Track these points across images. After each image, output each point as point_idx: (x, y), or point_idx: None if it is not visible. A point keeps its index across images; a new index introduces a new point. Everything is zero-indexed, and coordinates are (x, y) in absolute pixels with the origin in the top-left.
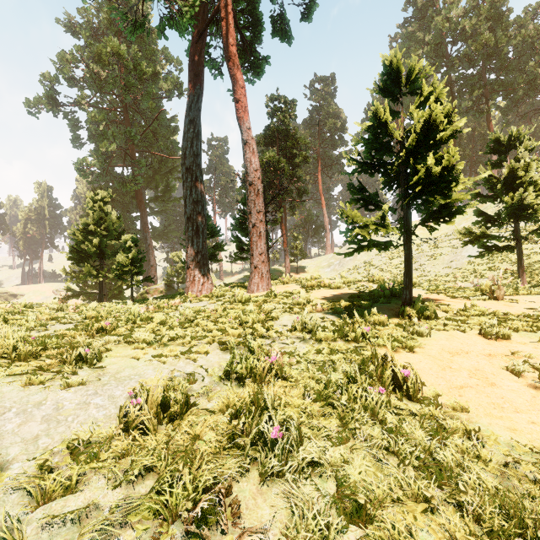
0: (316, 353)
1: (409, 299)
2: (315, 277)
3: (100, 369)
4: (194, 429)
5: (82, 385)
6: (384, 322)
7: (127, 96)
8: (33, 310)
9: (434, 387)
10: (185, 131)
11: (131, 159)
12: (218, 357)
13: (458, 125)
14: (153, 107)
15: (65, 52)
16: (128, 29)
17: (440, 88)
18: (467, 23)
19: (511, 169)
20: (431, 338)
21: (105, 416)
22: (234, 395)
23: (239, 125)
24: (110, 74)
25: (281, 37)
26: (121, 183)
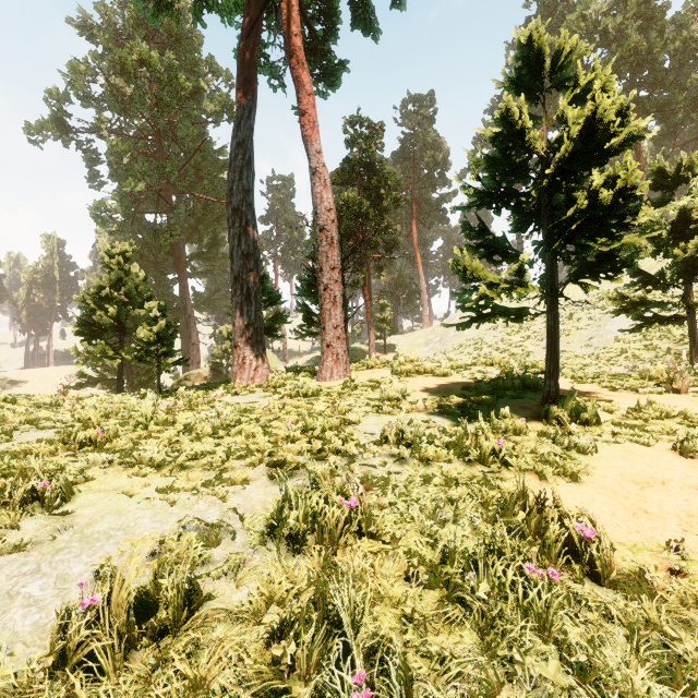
0: (422, 484)
1: (555, 394)
2: (410, 359)
3: (63, 516)
4: (199, 659)
5: (17, 552)
6: (521, 429)
7: (161, 120)
8: (12, 406)
9: (631, 553)
10: (231, 157)
11: (165, 202)
12: (263, 491)
13: (639, 125)
14: (194, 135)
15: (78, 62)
16: (149, 10)
17: (607, 72)
18: (610, 22)
19: (683, 209)
20: (599, 456)
21: (35, 627)
22: (283, 576)
23: (305, 147)
24: (138, 90)
25: (364, 30)
26: (153, 234)
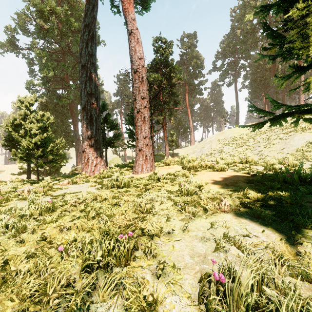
0: None
1: None
2: (192, 159)
3: None
4: None
5: None
6: None
7: (63, 42)
8: None
9: None
10: (81, 34)
11: (66, 83)
12: None
13: None
14: None
15: (22, 13)
16: None
17: None
18: None
19: None
20: None
21: None
22: None
23: (124, 17)
24: (50, 26)
25: None
26: (59, 98)
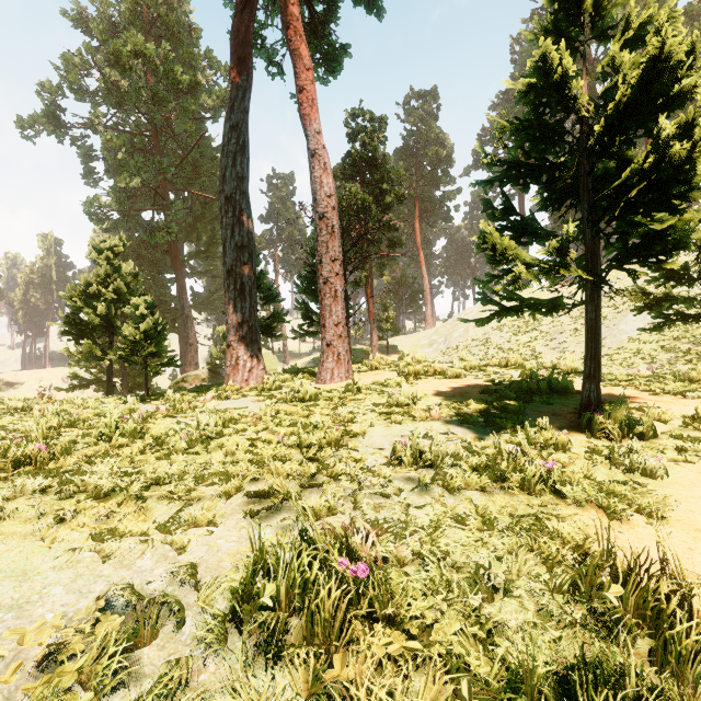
0: (453, 525)
1: (596, 399)
2: (417, 359)
3: None
4: None
5: None
6: (565, 444)
7: (157, 114)
8: None
9: None
10: (224, 142)
11: (162, 199)
12: (236, 535)
13: None
14: (192, 130)
15: (72, 54)
16: None
17: (671, 2)
18: (620, 13)
19: None
20: (672, 481)
21: None
22: None
23: (303, 127)
24: (133, 83)
25: (367, 6)
26: (149, 232)
